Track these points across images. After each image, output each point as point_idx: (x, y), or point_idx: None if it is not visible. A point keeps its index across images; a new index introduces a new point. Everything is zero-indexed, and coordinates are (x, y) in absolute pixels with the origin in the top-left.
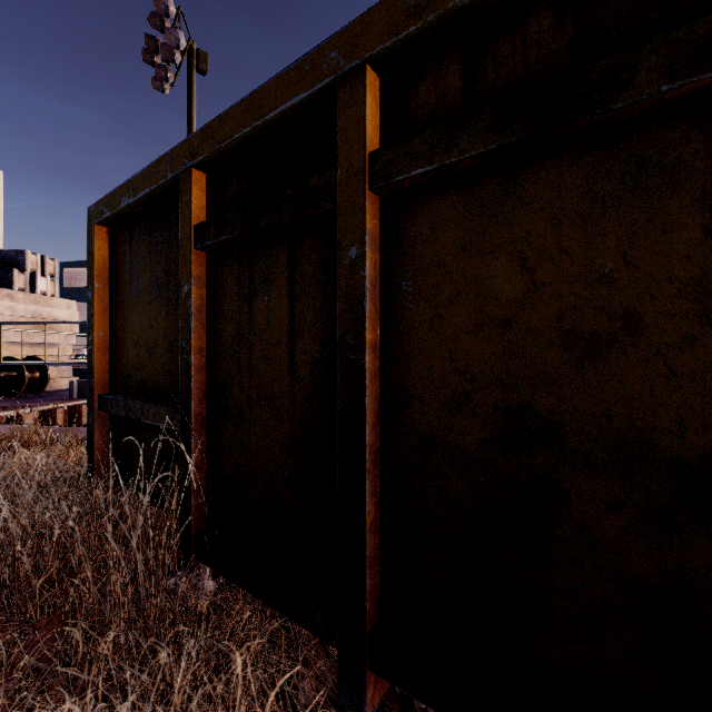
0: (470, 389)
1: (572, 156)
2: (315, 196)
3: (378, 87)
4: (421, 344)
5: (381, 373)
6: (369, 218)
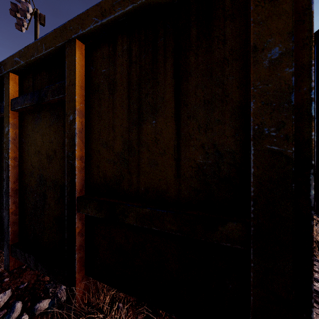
0: (33, 170)
1: (48, 109)
2: (0, 109)
3: (18, 78)
4: (25, 157)
5: (18, 166)
6: (12, 119)
